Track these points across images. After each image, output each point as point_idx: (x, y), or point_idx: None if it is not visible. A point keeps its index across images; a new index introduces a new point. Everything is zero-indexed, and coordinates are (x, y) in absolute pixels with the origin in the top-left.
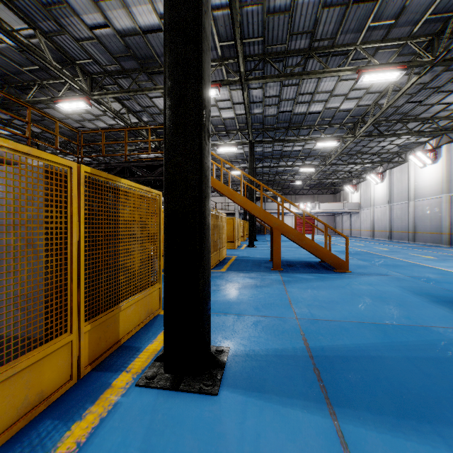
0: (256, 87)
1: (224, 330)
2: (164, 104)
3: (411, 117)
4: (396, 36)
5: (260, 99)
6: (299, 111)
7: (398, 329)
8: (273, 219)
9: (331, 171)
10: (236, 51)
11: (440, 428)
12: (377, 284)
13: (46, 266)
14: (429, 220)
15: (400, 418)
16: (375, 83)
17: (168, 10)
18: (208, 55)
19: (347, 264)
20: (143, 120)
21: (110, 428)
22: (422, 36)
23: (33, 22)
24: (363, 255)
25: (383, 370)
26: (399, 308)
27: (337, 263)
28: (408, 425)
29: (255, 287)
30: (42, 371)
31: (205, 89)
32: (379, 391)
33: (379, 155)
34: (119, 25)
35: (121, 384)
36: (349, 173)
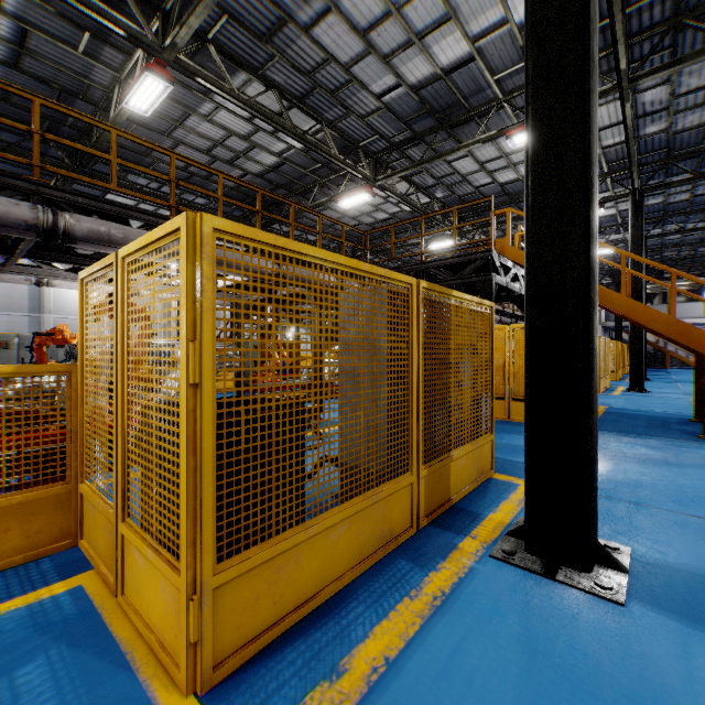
0: (653, 84)
1: (612, 521)
2: (526, 184)
3: None
4: None
5: (662, 104)
6: None
7: None
8: (703, 338)
9: None
10: (612, 38)
11: None
12: None
13: (388, 395)
14: None
15: None
16: None
17: (532, 54)
18: (595, 92)
19: None
20: (436, 197)
21: (474, 591)
22: None
23: (320, 115)
24: None
25: None
26: None
27: None
28: None
29: (664, 465)
30: (392, 507)
31: (593, 146)
32: None
33: None
34: (414, 78)
35: (470, 549)
36: None
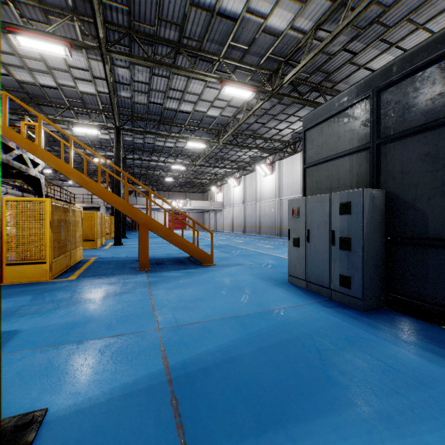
0: (122, 65)
1: (48, 375)
2: None
3: (258, 135)
4: (249, 62)
5: (128, 81)
6: (170, 106)
7: (253, 318)
8: (140, 214)
9: (200, 172)
10: (92, 7)
11: (292, 429)
12: (236, 274)
13: None
14: (269, 217)
15: (260, 434)
16: (234, 99)
17: None
18: None
19: (212, 257)
20: None
21: None
22: (266, 69)
23: None
24: (225, 247)
25: (243, 372)
26: (253, 295)
27: (204, 257)
28: (267, 440)
29: (113, 296)
30: None
31: None
32: (240, 404)
33: (236, 162)
34: None
35: None
36: (215, 176)
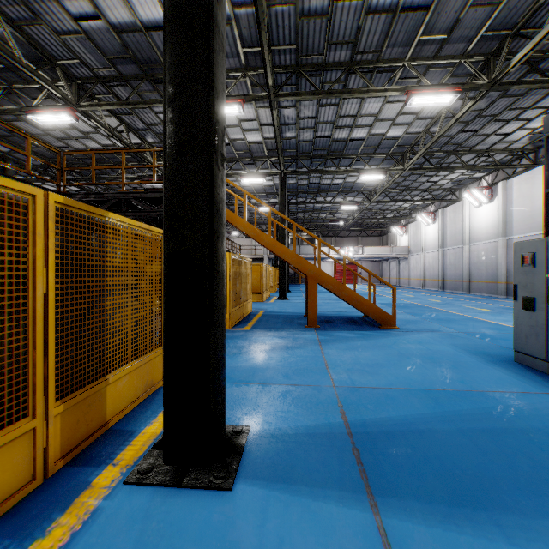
0: (288, 105)
1: (245, 404)
2: (164, 116)
3: (466, 149)
4: (449, 53)
5: (293, 120)
6: (339, 137)
7: (451, 396)
8: (308, 266)
9: (377, 209)
10: (263, 59)
11: (498, 516)
12: (428, 343)
13: None
14: (486, 267)
15: (453, 506)
16: (426, 108)
17: None
18: (222, 57)
19: (394, 319)
20: (147, 141)
21: (85, 545)
22: (478, 55)
23: None
24: (413, 308)
25: (434, 447)
26: (452, 370)
27: (383, 318)
28: (462, 514)
29: (286, 349)
30: None
31: (218, 100)
32: (429, 474)
33: (430, 191)
34: (114, 18)
35: (104, 482)
36: (397, 212)
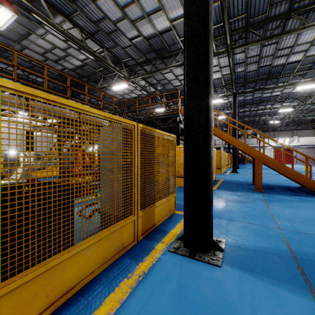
0: (239, 52)
1: (220, 228)
2: (184, 82)
3: None
4: None
5: (243, 60)
6: (277, 63)
7: None
8: (255, 152)
9: (311, 109)
10: (224, 30)
11: None
12: None
13: (123, 178)
14: None
15: None
16: None
17: (186, 24)
18: (211, 45)
19: None
20: (157, 89)
21: (158, 270)
22: None
23: (102, 44)
24: None
25: None
26: None
27: None
28: None
29: (241, 202)
30: (123, 233)
31: (210, 68)
32: None
33: None
34: (146, 33)
35: (160, 248)
36: None
